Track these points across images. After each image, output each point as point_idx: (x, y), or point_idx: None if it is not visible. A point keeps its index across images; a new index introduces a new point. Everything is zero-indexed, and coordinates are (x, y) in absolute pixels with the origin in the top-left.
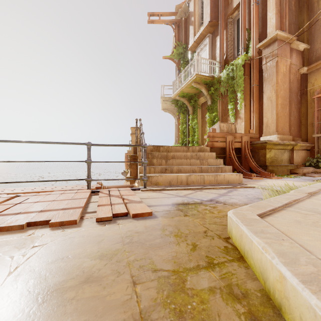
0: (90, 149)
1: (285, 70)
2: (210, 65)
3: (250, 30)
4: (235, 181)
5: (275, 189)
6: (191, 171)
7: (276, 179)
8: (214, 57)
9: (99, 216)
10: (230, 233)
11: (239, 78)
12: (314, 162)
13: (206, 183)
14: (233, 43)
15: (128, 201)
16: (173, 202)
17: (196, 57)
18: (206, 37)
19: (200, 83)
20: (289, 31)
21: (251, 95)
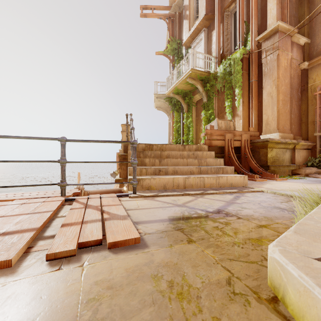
0: (64, 146)
1: (286, 64)
2: (206, 60)
3: (248, 23)
4: (239, 184)
5: (290, 194)
6: (189, 172)
7: (281, 181)
8: (210, 52)
9: (53, 249)
10: (278, 291)
11: (238, 73)
12: (316, 162)
13: (206, 186)
14: (230, 38)
15: (107, 217)
16: (170, 215)
17: (192, 51)
18: (202, 32)
19: (195, 79)
20: (289, 24)
21: (249, 91)
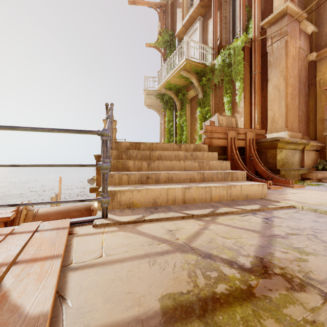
0: None
1: (295, 53)
2: (202, 50)
3: (249, 8)
4: (256, 195)
5: None
6: (188, 179)
7: (300, 189)
8: (206, 43)
9: None
10: None
11: (239, 64)
12: (326, 165)
13: (214, 200)
14: (228, 27)
15: None
16: (166, 291)
17: (186, 39)
18: (197, 21)
19: (190, 71)
20: None
21: (251, 85)
